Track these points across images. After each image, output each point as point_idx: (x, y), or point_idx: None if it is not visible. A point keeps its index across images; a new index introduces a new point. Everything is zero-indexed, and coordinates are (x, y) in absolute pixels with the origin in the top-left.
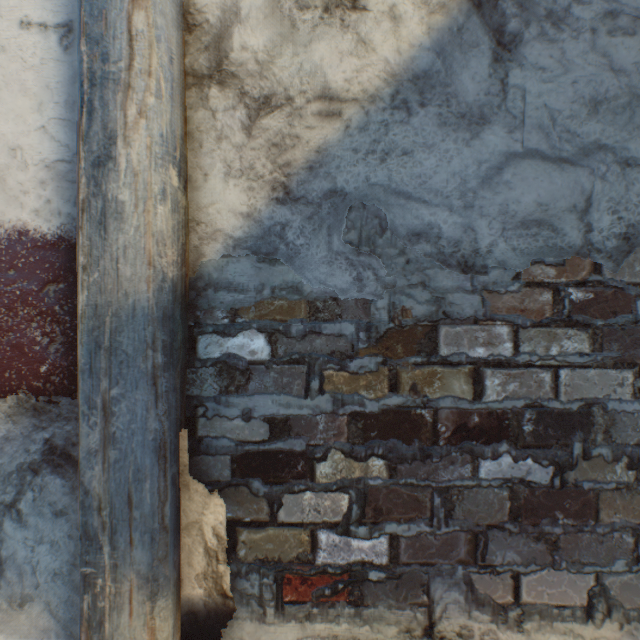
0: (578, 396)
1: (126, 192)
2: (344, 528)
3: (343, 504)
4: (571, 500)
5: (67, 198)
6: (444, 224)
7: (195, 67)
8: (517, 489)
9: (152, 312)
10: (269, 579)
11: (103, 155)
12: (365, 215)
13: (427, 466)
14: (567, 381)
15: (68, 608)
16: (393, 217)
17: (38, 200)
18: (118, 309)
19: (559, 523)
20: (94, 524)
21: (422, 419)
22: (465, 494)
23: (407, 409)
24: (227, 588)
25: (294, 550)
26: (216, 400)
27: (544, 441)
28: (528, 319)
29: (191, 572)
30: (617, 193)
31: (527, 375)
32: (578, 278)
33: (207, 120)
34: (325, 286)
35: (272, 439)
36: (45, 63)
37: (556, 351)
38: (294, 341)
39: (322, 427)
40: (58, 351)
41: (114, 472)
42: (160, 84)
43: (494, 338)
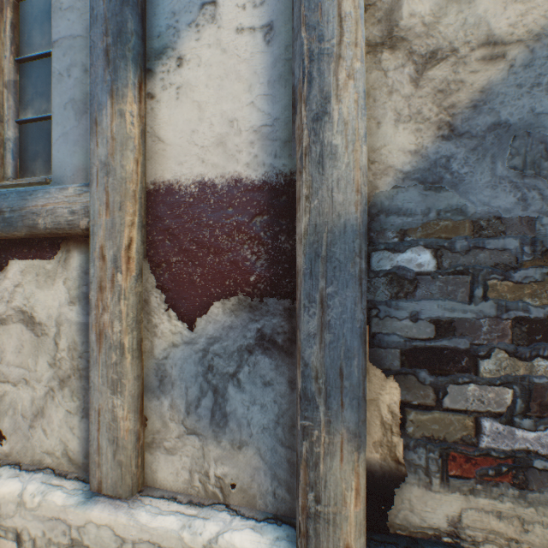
0: None
1: (338, 138)
2: (507, 419)
3: (506, 397)
4: None
5: (269, 153)
6: None
7: (369, 38)
8: None
9: (359, 228)
10: (434, 454)
11: (320, 112)
12: (529, 142)
13: None
14: None
15: (272, 454)
16: None
17: (248, 156)
18: (332, 227)
19: None
20: (311, 389)
21: None
22: None
23: None
24: (399, 456)
25: (458, 433)
26: (387, 304)
27: None
28: None
29: (368, 439)
30: None
31: None
32: None
33: (379, 79)
34: (488, 207)
35: (437, 337)
36: (253, 56)
37: None
38: (458, 255)
39: (485, 329)
40: (262, 265)
41: (328, 350)
42: (362, 52)
43: None
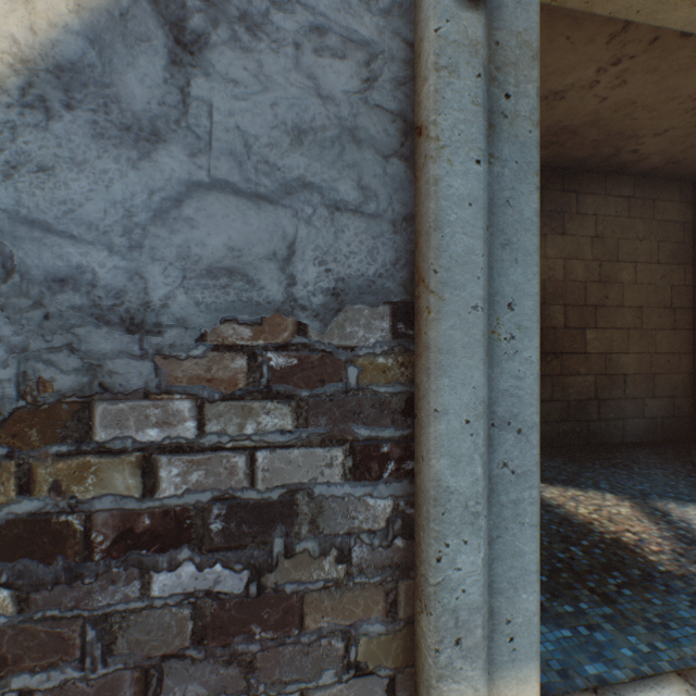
0: (280, 482)
1: None
2: None
3: None
4: (272, 608)
5: None
6: (102, 268)
7: None
8: (203, 604)
9: None
10: None
11: None
12: None
13: (77, 590)
14: (267, 465)
15: None
16: (25, 255)
17: None
18: None
19: (257, 638)
20: None
21: (70, 528)
22: (132, 620)
23: (47, 516)
24: None
25: None
26: None
27: (238, 540)
28: (218, 391)
29: None
30: (326, 241)
31: (216, 460)
32: (280, 340)
33: None
34: None
35: None
36: None
37: (253, 429)
38: None
39: None
40: None
41: None
42: None
43: (173, 416)
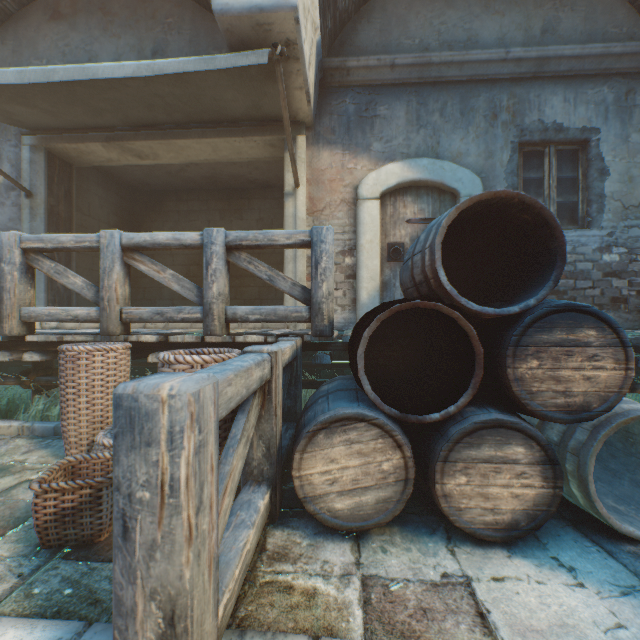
0: None
1: None
2: None
3: None
4: None
5: None
6: None
7: None
8: None
9: None
10: None
11: None
12: None
13: None
14: None
15: None
16: None
17: None
18: None
19: None
20: None
21: None
22: None
23: None
24: None
25: None
26: None
27: None
28: None
29: None
30: None
31: None
32: None
33: None
34: None
35: None
36: None
37: None
38: None
39: None
40: None
41: None
42: None
43: None
